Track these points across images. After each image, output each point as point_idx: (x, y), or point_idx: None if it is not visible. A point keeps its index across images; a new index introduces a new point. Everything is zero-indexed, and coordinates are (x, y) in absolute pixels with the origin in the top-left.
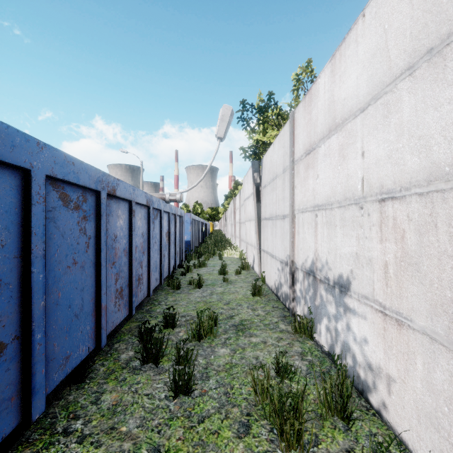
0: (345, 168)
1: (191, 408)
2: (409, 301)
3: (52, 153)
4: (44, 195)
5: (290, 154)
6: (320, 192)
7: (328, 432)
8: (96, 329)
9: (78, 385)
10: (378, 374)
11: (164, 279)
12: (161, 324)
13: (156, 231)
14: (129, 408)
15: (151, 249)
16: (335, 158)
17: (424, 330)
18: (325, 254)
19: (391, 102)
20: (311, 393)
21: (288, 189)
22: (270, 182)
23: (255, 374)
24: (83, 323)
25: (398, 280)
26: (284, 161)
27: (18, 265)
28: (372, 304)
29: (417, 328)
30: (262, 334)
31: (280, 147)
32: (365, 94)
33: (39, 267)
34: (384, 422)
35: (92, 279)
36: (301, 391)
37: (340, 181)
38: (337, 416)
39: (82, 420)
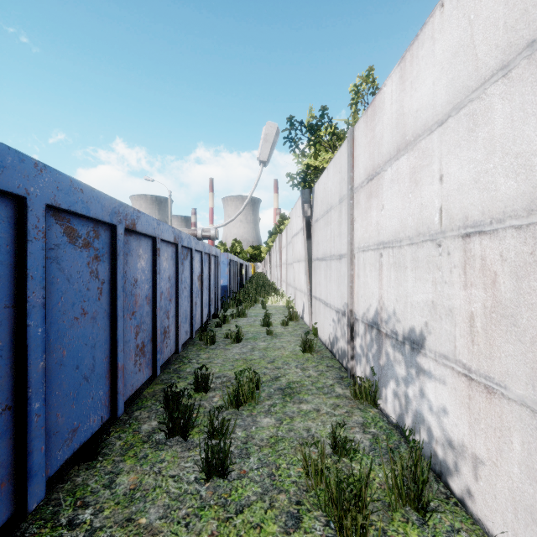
0: (417, 196)
1: (227, 493)
2: (503, 363)
3: (54, 177)
4: (44, 229)
5: (348, 181)
6: (386, 226)
7: (399, 527)
8: (111, 394)
9: (88, 463)
10: (461, 454)
11: (196, 332)
12: (191, 387)
13: (185, 273)
14: (151, 494)
15: (180, 296)
16: (405, 184)
17: (523, 400)
18: (393, 302)
19: (479, 112)
20: (376, 476)
21: (345, 223)
22: (323, 215)
23: (307, 451)
24: (94, 387)
25: (488, 336)
26: (341, 189)
27: (10, 316)
28: (453, 365)
29: (513, 398)
30: (315, 400)
31: (336, 172)
32: (444, 103)
33: (37, 319)
34: (469, 514)
35: (106, 333)
36: (365, 476)
37: (412, 212)
38: (409, 506)
39: (92, 509)
